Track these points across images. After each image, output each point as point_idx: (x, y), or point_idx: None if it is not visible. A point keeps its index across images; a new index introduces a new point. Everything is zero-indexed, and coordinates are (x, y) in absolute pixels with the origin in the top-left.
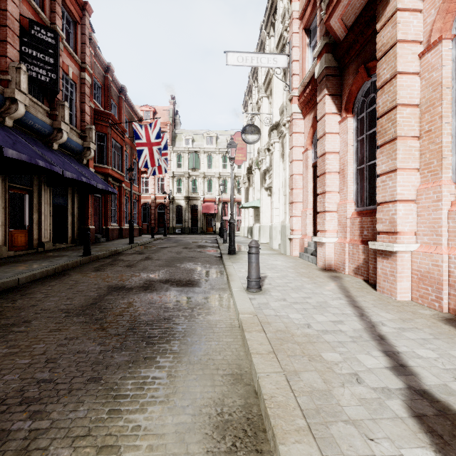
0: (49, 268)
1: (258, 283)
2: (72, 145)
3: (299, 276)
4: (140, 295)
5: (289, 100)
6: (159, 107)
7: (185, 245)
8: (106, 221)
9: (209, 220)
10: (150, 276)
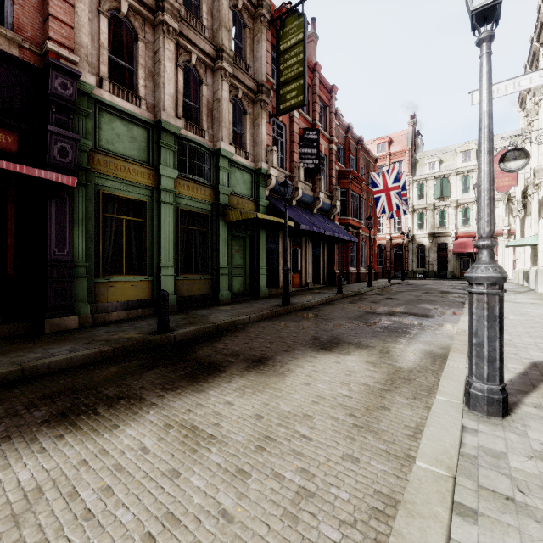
0: (323, 298)
1: None
2: (324, 207)
3: None
4: (387, 317)
5: None
6: (396, 133)
7: (426, 290)
8: (346, 266)
9: (466, 261)
10: (392, 309)
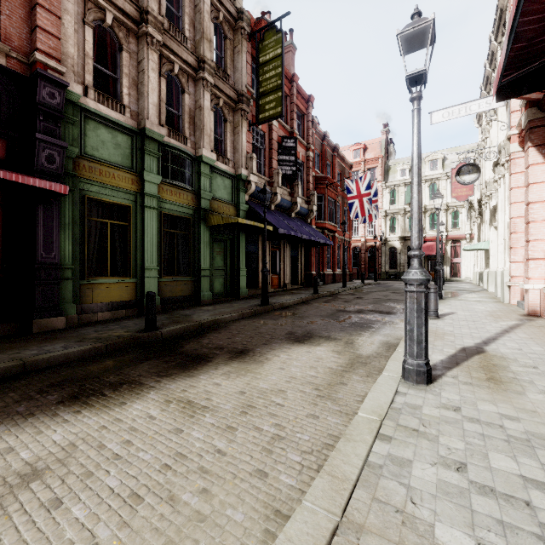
0: (300, 298)
1: (436, 313)
2: (301, 211)
3: (488, 316)
4: (356, 314)
5: (507, 139)
6: (370, 141)
7: (394, 290)
8: (323, 267)
9: (433, 263)
10: (361, 308)
